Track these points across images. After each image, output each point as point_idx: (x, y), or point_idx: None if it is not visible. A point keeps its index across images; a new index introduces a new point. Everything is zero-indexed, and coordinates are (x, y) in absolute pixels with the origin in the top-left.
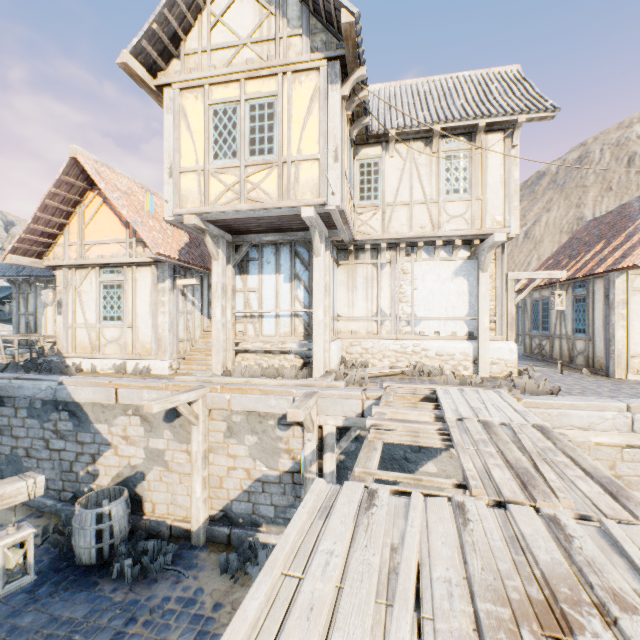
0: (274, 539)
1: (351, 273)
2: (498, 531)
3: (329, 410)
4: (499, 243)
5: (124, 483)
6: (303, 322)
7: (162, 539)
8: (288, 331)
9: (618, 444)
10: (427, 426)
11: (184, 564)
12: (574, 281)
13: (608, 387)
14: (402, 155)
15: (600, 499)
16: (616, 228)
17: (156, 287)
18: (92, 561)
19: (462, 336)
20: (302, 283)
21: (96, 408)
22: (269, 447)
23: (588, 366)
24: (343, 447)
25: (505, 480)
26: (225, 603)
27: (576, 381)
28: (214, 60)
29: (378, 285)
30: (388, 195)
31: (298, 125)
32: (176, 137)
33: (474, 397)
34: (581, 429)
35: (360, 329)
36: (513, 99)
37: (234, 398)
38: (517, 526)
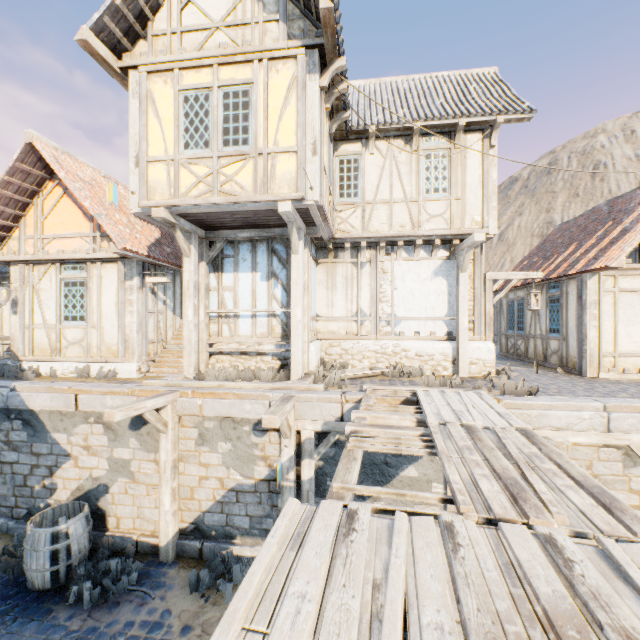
0: (249, 551)
1: (330, 272)
2: (491, 557)
3: (307, 414)
4: (478, 243)
5: (85, 497)
6: (281, 322)
7: (127, 557)
8: (265, 332)
9: (595, 444)
10: (409, 432)
11: (151, 583)
12: (548, 282)
13: (582, 386)
14: (382, 152)
15: (594, 512)
16: (587, 231)
17: (123, 285)
18: (46, 585)
19: (441, 336)
20: (280, 282)
21: (53, 416)
22: (244, 454)
23: (562, 365)
24: (322, 453)
25: (494, 493)
26: (195, 625)
27: (552, 380)
28: (185, 43)
29: (358, 284)
30: (368, 193)
31: (275, 115)
32: (143, 124)
33: (455, 399)
34: (560, 429)
35: (340, 329)
36: (491, 100)
37: (206, 403)
38: (511, 550)
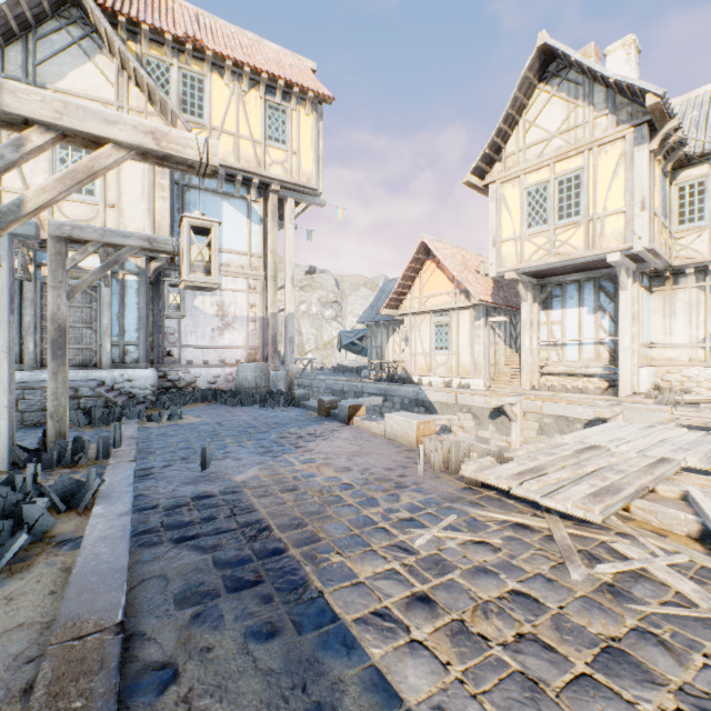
0: None
1: (667, 299)
2: None
3: (634, 420)
4: None
5: None
6: (607, 349)
7: None
8: (591, 357)
9: None
10: None
11: None
12: None
13: None
14: None
15: None
16: None
17: (473, 324)
18: None
19: None
20: (606, 314)
21: (441, 406)
22: None
23: None
24: None
25: None
26: None
27: None
28: (527, 155)
29: (705, 309)
30: None
31: (603, 187)
32: (498, 218)
33: None
34: None
35: (680, 356)
36: None
37: (544, 405)
38: None
